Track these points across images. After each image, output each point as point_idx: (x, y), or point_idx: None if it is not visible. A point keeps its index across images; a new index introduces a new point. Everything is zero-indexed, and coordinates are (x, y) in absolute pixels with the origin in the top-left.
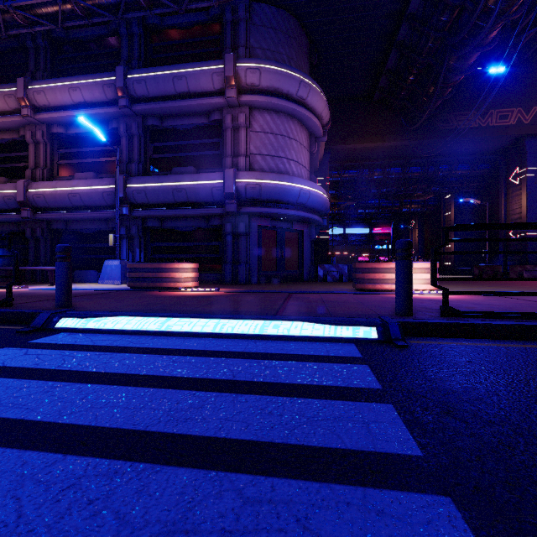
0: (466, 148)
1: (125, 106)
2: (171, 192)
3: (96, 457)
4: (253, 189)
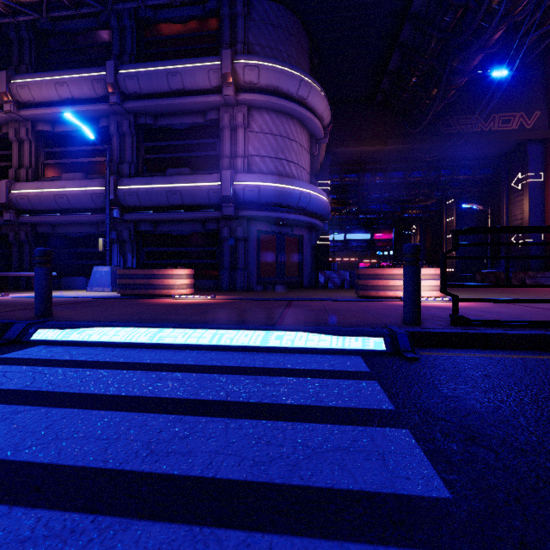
0: (468, 152)
1: (116, 103)
2: (165, 194)
3: (51, 509)
4: (252, 191)
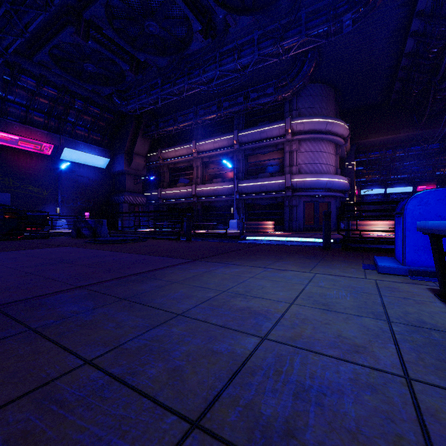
0: None
1: (237, 148)
2: (259, 187)
3: None
4: (300, 183)
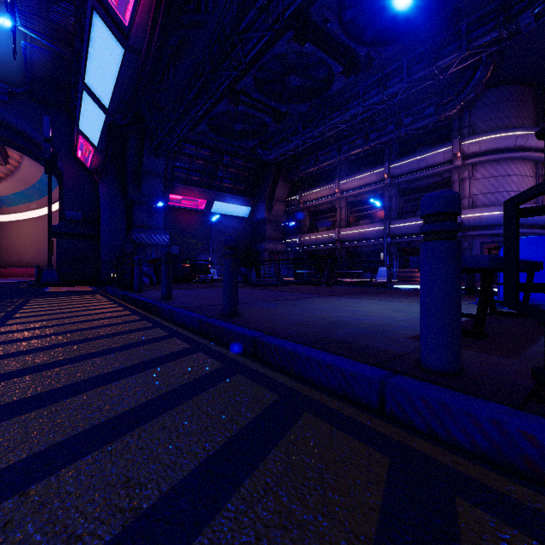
0: None
1: (388, 183)
2: (416, 227)
3: None
4: (474, 220)
